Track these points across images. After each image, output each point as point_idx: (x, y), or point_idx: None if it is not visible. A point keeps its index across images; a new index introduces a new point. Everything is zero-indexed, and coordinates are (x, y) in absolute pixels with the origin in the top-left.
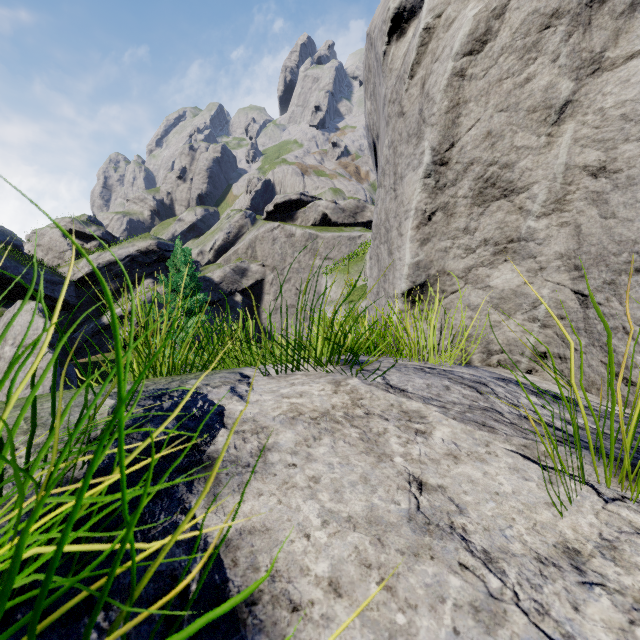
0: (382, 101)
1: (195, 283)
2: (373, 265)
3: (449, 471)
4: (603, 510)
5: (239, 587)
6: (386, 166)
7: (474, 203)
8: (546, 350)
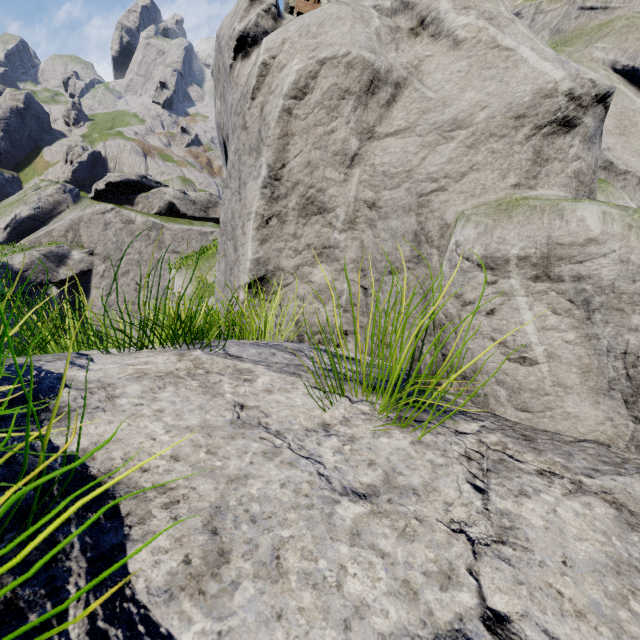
0: (229, 109)
1: None
2: (221, 259)
3: (264, 399)
4: (350, 407)
5: (99, 469)
6: (232, 170)
7: (300, 215)
8: (347, 329)
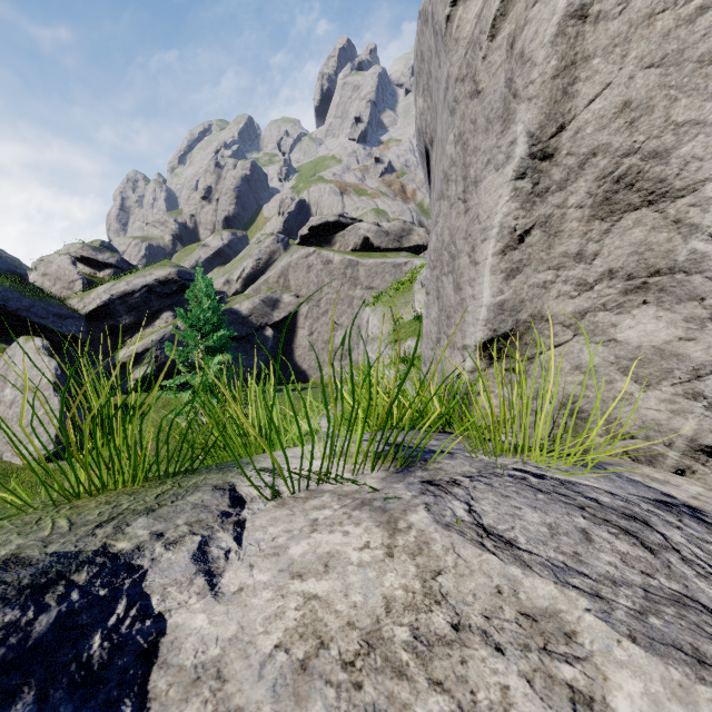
0: (443, 85)
1: (218, 317)
2: (431, 302)
3: None
4: None
5: None
6: (451, 169)
7: (595, 215)
8: None
